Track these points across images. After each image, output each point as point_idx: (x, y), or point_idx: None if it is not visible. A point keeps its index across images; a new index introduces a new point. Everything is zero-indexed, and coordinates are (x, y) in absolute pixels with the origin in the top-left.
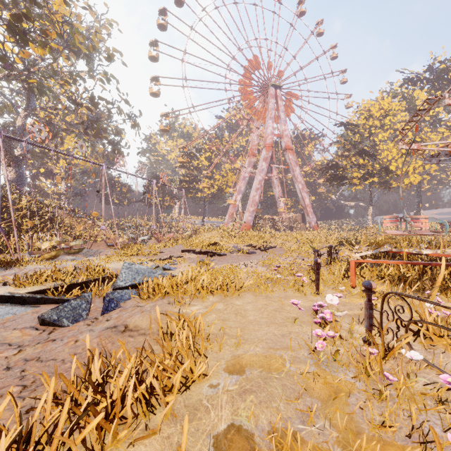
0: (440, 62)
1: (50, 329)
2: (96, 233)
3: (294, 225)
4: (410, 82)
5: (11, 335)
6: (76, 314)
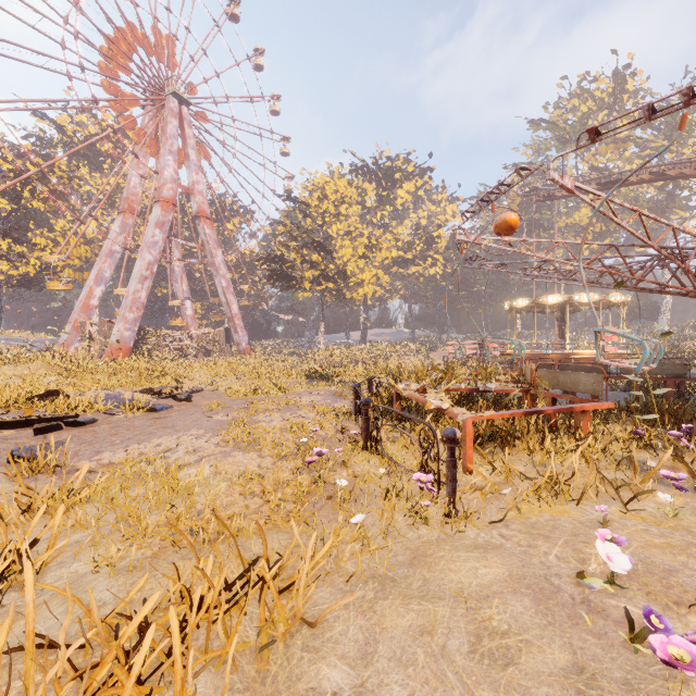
0: (388, 158)
1: None
2: None
3: (213, 347)
4: (361, 170)
5: None
6: None
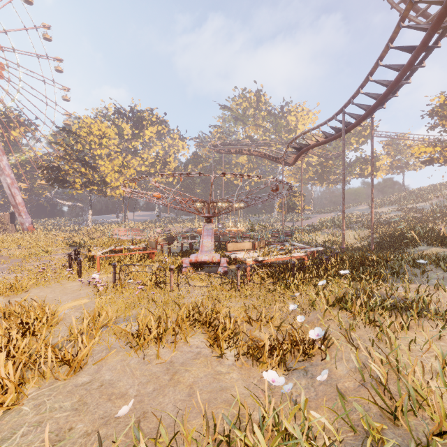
0: (138, 111)
1: None
2: None
3: None
4: (120, 115)
5: None
6: None
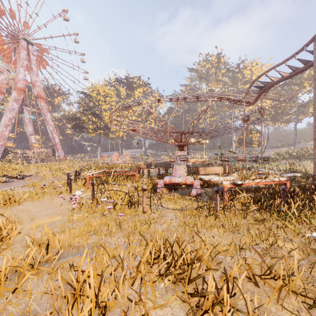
0: (130, 78)
1: None
2: None
3: (45, 158)
4: (118, 81)
5: None
6: None
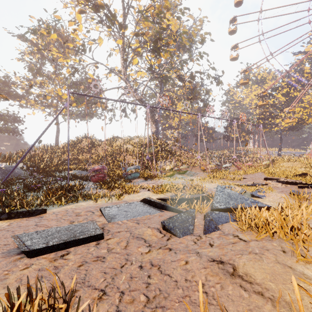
0: None
1: (168, 235)
2: (194, 161)
3: None
4: None
5: (146, 232)
6: (185, 227)
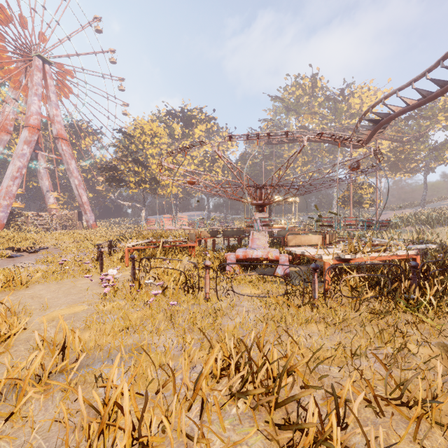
0: (188, 110)
1: None
2: None
3: (69, 223)
4: (171, 115)
5: None
6: None
